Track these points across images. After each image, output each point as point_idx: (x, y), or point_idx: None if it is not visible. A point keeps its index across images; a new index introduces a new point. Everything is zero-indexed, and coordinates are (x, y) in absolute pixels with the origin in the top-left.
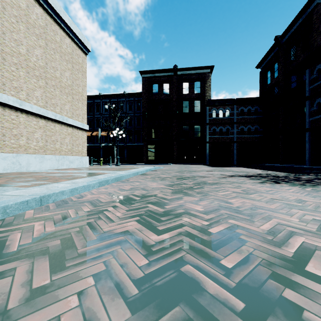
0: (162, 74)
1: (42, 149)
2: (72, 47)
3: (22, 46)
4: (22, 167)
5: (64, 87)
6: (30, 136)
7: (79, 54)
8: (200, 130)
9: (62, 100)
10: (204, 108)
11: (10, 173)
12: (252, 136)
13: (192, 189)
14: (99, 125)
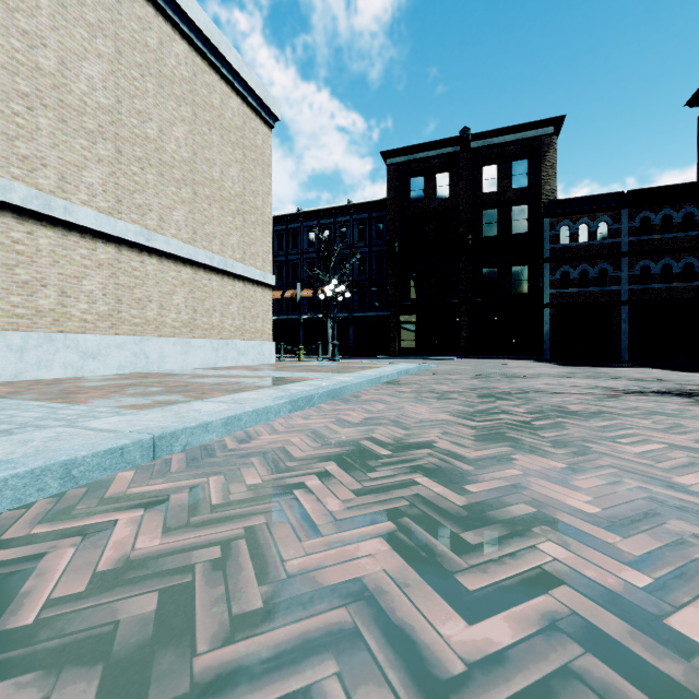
0: (434, 154)
1: (187, 327)
2: (243, 115)
3: (152, 124)
4: (151, 363)
5: (228, 198)
6: (165, 302)
7: (258, 129)
8: (527, 276)
9: (225, 225)
10: (538, 222)
11: (129, 376)
12: (676, 285)
13: (533, 431)
14: (296, 276)
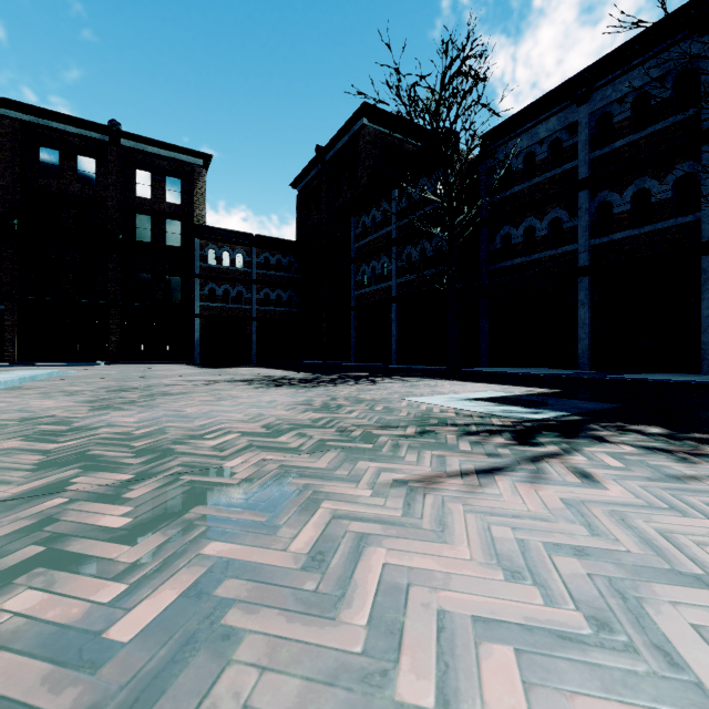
0: (74, 131)
1: None
2: None
3: None
4: None
5: None
6: None
7: None
8: (181, 287)
9: None
10: (190, 239)
11: None
12: (284, 310)
13: (134, 403)
14: None
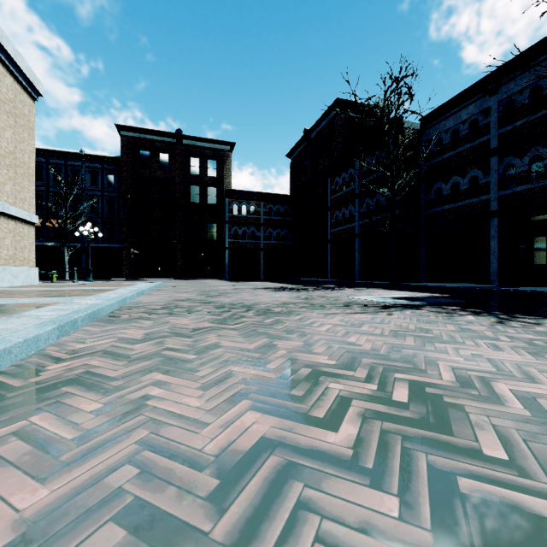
0: (158, 139)
1: None
2: (15, 90)
3: None
4: None
5: (4, 155)
6: None
7: (25, 101)
8: (216, 230)
9: (2, 176)
10: (222, 199)
11: None
12: (282, 242)
13: (219, 296)
14: None
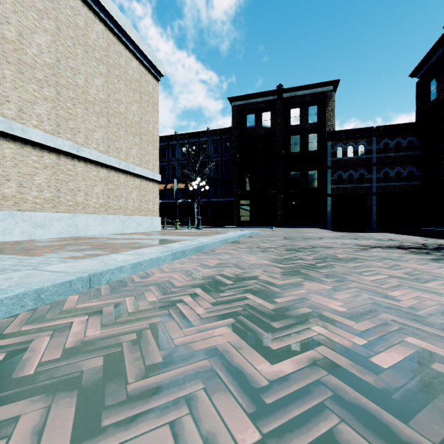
0: (261, 100)
1: (103, 208)
2: (140, 72)
3: (80, 76)
4: (80, 230)
5: (130, 125)
6: (89, 191)
7: (149, 81)
8: (317, 177)
9: (128, 142)
10: (323, 144)
11: (65, 239)
12: (403, 183)
13: (316, 269)
14: (174, 175)
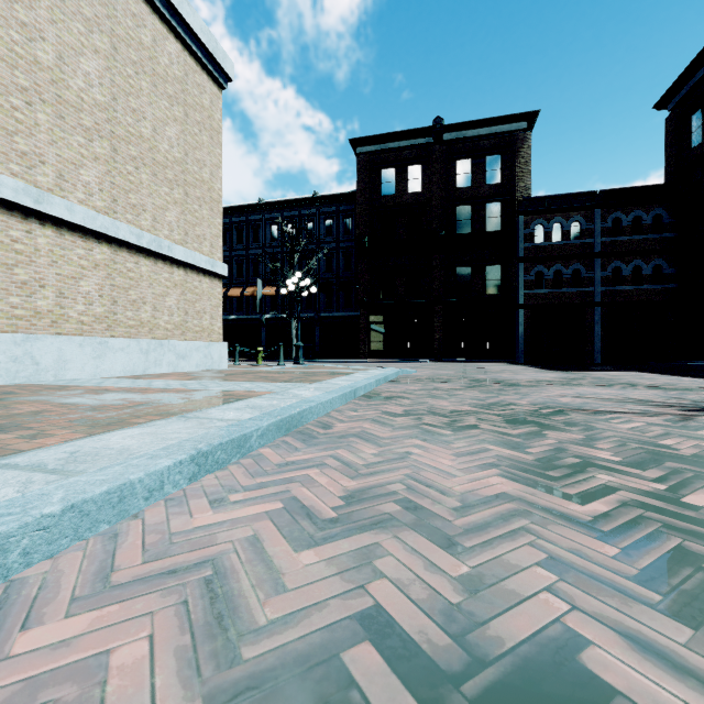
0: (405, 144)
1: (102, 323)
2: (184, 64)
3: (45, 45)
4: (43, 370)
5: (163, 163)
6: (67, 288)
7: (204, 86)
8: (501, 275)
9: (159, 196)
10: (512, 220)
11: None
12: (646, 287)
13: None
14: (258, 272)
